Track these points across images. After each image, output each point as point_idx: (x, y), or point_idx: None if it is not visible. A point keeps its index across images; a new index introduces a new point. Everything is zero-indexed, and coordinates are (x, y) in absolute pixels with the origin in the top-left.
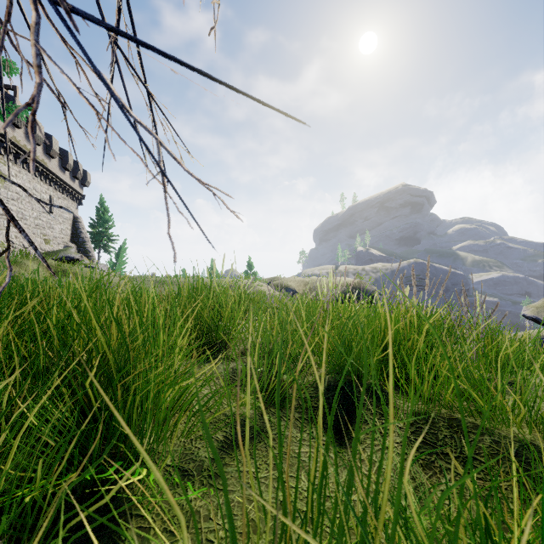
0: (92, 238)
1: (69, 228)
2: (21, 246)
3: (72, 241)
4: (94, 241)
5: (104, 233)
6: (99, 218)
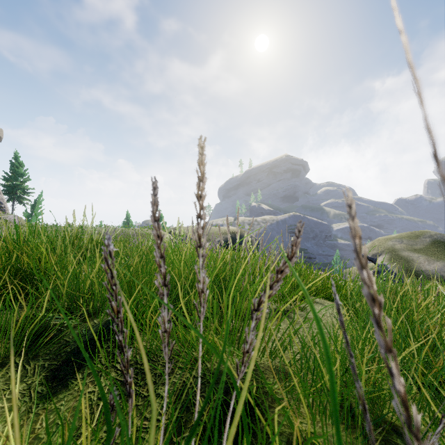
0: (5, 190)
1: None
2: None
3: None
4: (8, 193)
5: (18, 186)
6: (13, 171)
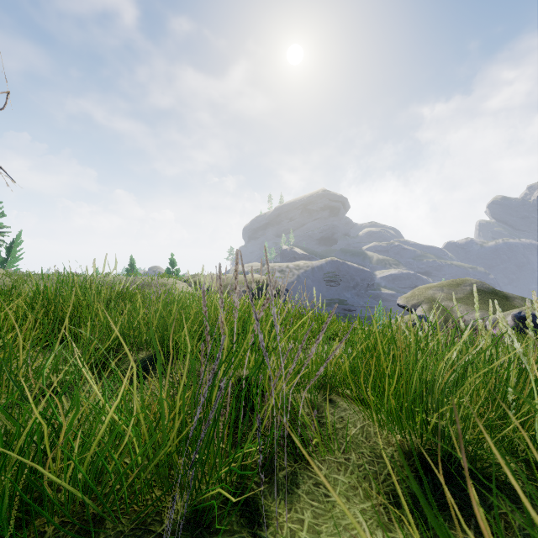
0: None
1: None
2: None
3: None
4: None
5: None
6: None
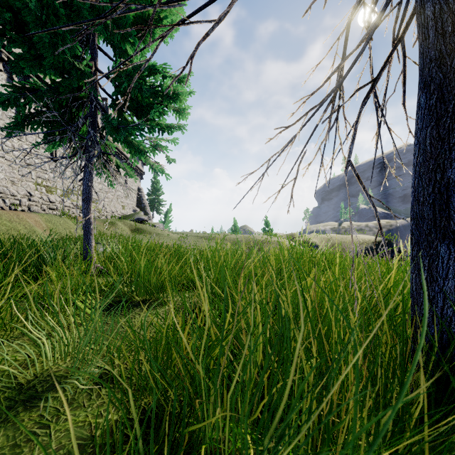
0: (148, 203)
1: (135, 196)
2: (110, 211)
3: (137, 206)
4: (150, 206)
5: (156, 199)
6: (152, 188)
